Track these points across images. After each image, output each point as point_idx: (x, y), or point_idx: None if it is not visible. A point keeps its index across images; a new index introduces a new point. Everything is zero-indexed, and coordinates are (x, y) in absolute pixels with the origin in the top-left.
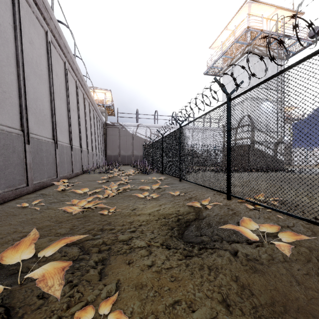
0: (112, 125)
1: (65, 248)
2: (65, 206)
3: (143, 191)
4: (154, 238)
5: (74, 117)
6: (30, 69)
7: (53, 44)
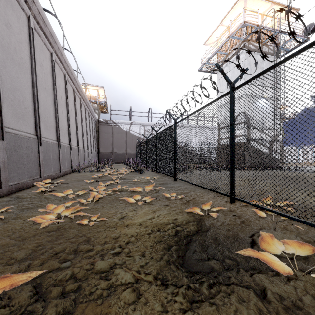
0: (105, 123)
1: (11, 289)
2: (38, 214)
3: (135, 193)
4: (145, 264)
5: (62, 112)
6: (6, 55)
7: (36, 31)
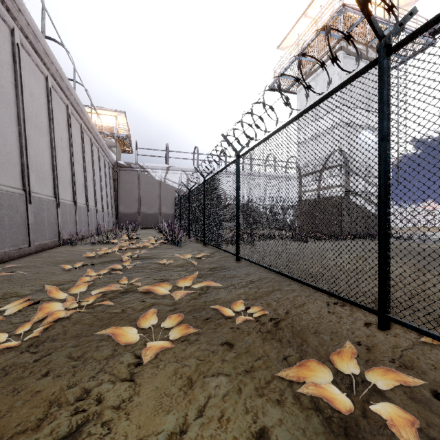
0: (128, 167)
1: None
2: None
3: (155, 297)
4: None
5: (38, 140)
6: None
7: None
